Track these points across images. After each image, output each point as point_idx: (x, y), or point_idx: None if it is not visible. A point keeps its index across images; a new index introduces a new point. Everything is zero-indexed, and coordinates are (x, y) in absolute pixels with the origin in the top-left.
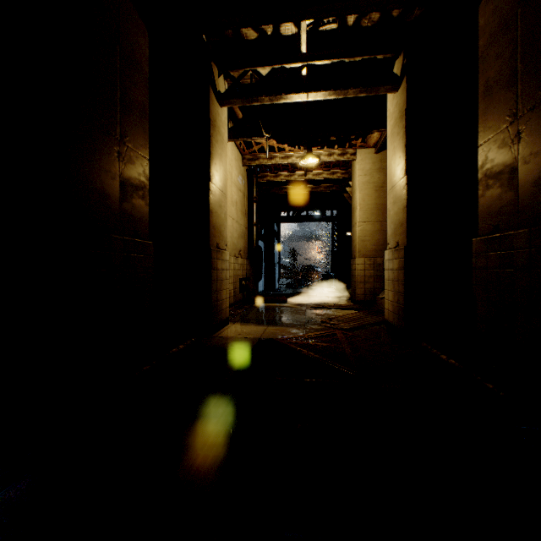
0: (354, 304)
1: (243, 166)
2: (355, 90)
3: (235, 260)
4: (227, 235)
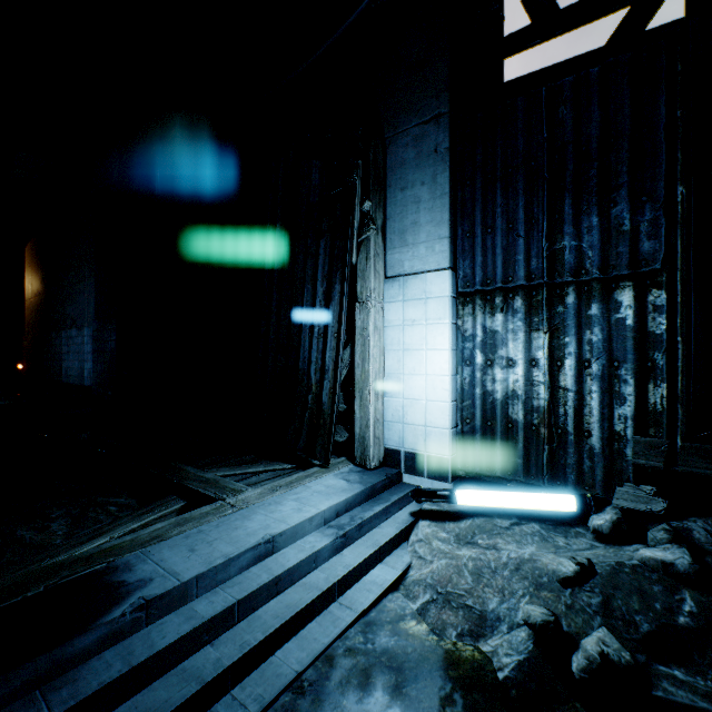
0: None
1: None
2: None
3: None
4: None
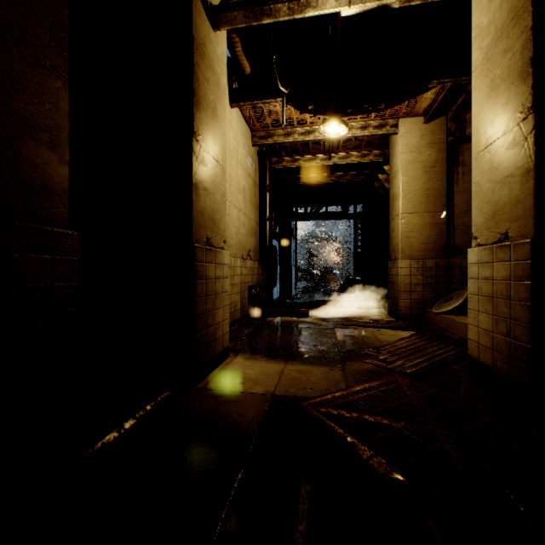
0: (397, 320)
1: (252, 145)
2: None
3: (242, 263)
4: (231, 230)
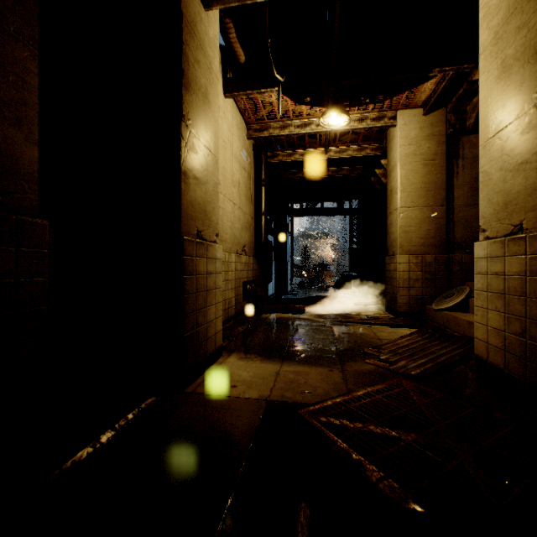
0: (396, 317)
1: (248, 138)
2: None
3: (237, 258)
4: (226, 224)
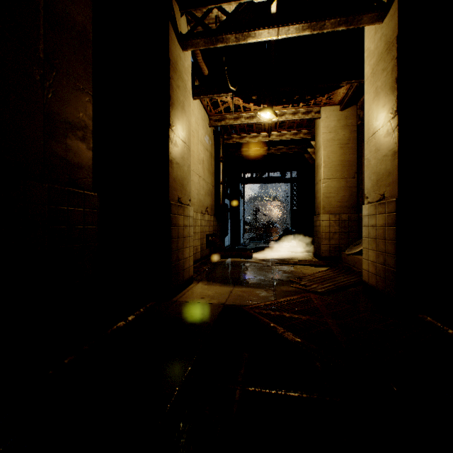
0: (319, 260)
1: (209, 126)
2: (333, 20)
3: (202, 217)
4: (194, 192)
